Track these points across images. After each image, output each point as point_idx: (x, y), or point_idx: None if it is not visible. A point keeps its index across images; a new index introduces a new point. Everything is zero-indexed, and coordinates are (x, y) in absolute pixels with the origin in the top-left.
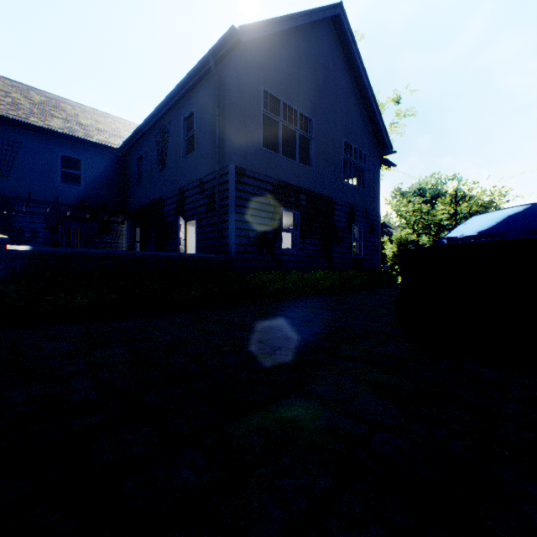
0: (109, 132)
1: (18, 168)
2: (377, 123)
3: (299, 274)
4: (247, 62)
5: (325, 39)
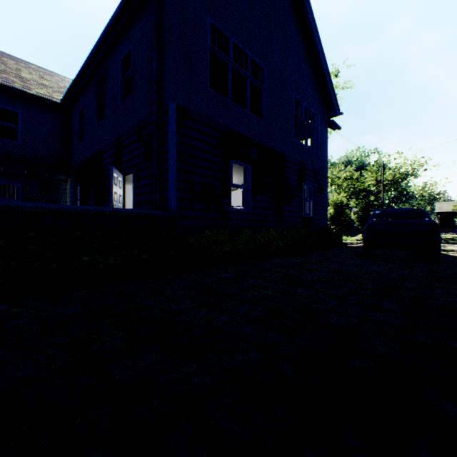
0: (53, 88)
1: None
2: (326, 83)
3: (251, 234)
4: None
5: None
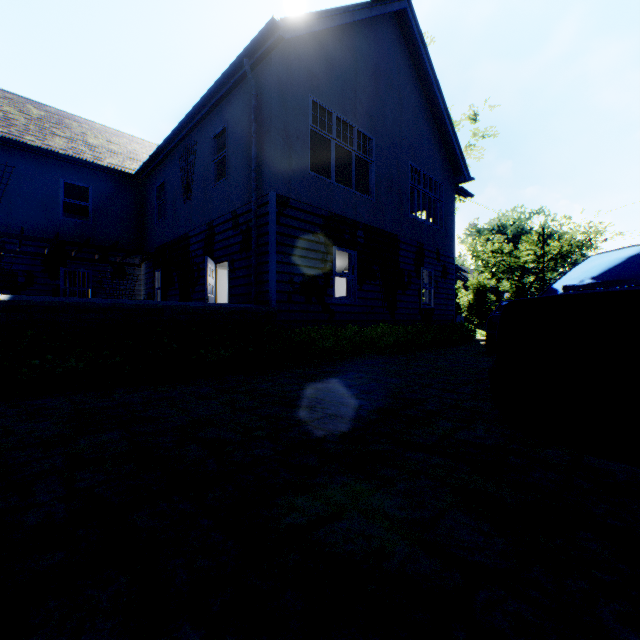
0: (124, 155)
1: (9, 197)
2: (452, 144)
3: (356, 329)
4: (292, 65)
5: (388, 39)
